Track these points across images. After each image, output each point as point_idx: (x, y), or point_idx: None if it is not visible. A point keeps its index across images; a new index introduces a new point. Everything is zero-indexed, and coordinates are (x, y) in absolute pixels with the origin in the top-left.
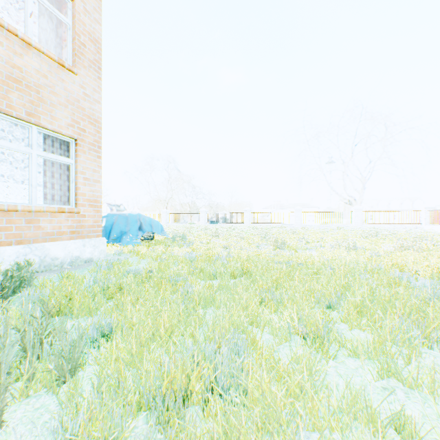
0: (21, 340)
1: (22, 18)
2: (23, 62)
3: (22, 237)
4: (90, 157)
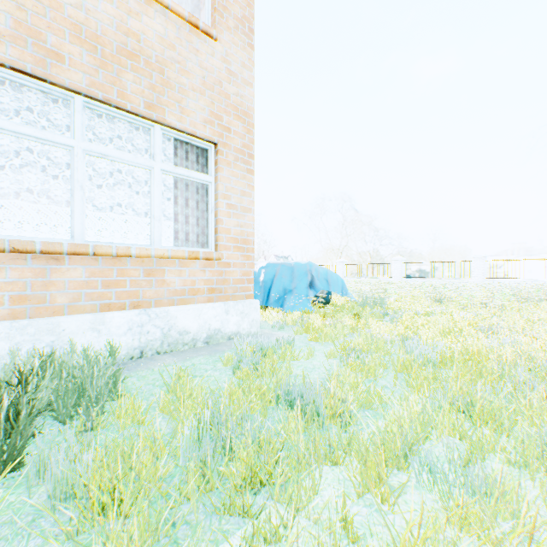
0: None
1: None
2: (139, 26)
3: (139, 297)
4: (236, 171)
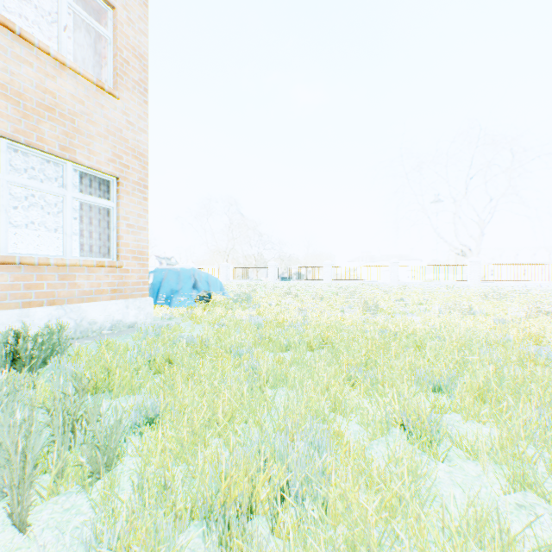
0: (50, 423)
1: (56, 33)
2: (56, 86)
3: (55, 296)
4: (134, 198)
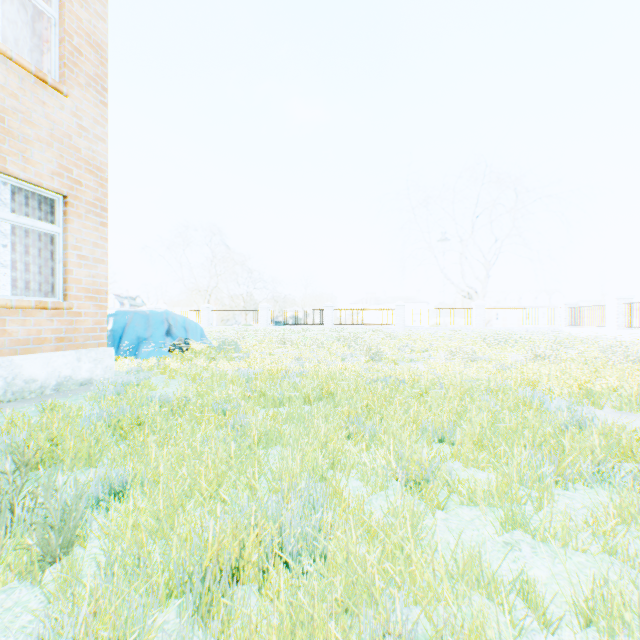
0: None
1: None
2: None
3: None
4: (89, 223)
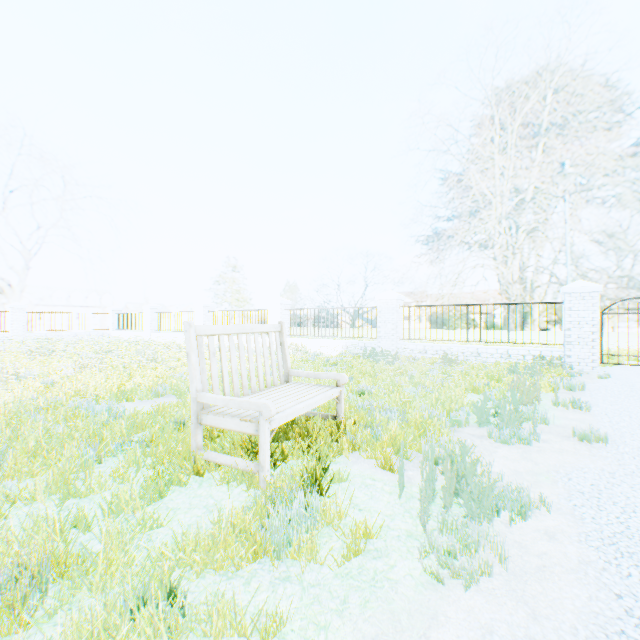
0: None
1: None
2: None
3: None
4: None
